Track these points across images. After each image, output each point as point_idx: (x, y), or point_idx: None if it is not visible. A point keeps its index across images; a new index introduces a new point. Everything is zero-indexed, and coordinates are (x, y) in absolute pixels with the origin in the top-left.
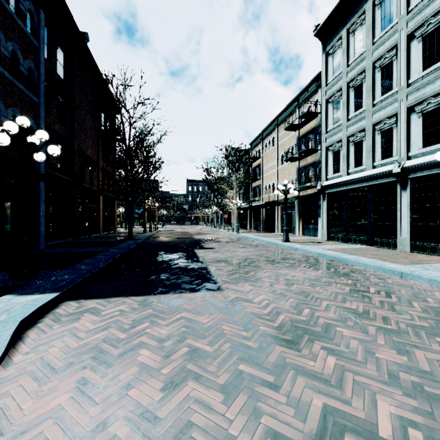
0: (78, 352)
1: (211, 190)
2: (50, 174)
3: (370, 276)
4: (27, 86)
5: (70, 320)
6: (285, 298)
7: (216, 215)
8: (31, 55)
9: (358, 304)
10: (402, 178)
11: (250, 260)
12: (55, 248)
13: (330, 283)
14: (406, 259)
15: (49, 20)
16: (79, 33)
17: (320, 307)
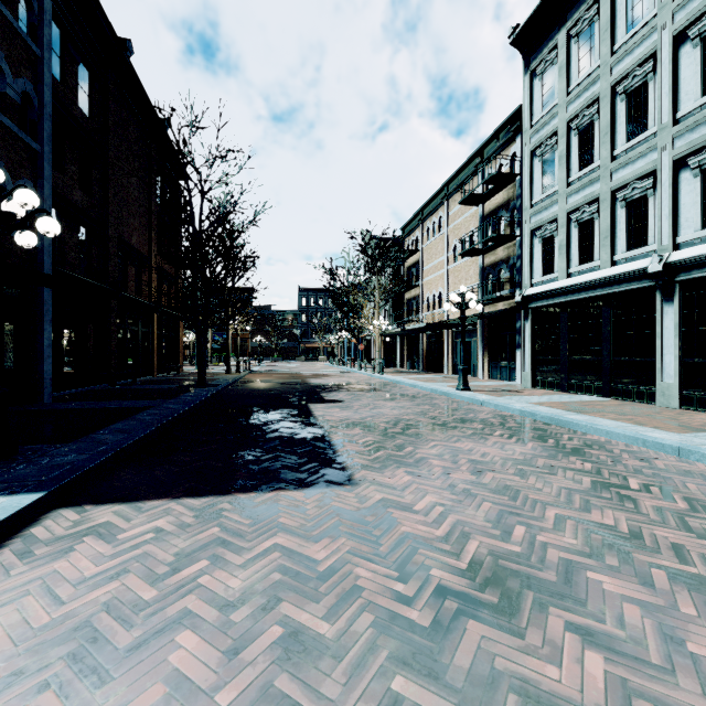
0: (43, 639)
1: (338, 305)
2: (64, 276)
3: (621, 455)
4: (21, 124)
5: (52, 554)
6: (475, 502)
7: (346, 345)
8: (28, 70)
9: (616, 516)
10: (665, 281)
11: (405, 424)
12: (70, 401)
13: (552, 469)
14: (677, 422)
15: (63, 16)
16: (116, 40)
17: (545, 522)
